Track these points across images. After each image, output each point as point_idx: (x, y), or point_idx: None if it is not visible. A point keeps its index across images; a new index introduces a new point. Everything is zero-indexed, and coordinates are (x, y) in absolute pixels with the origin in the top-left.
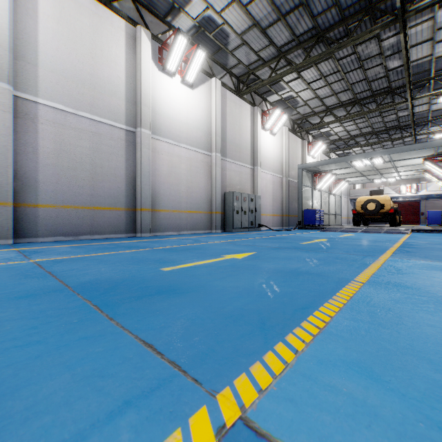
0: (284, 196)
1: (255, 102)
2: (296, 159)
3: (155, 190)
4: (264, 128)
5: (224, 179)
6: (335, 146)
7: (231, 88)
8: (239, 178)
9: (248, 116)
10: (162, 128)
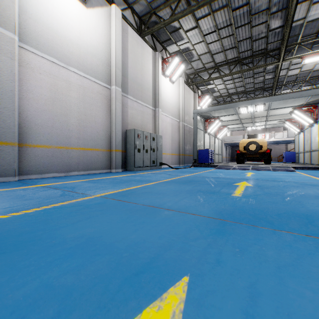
0: (180, 138)
1: (156, 48)
2: (190, 108)
3: (27, 119)
4: (165, 74)
5: (126, 117)
6: (216, 102)
7: (132, 25)
8: (141, 117)
9: (150, 59)
10: (40, 40)
